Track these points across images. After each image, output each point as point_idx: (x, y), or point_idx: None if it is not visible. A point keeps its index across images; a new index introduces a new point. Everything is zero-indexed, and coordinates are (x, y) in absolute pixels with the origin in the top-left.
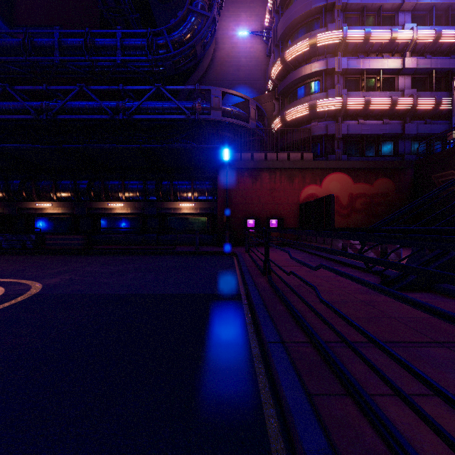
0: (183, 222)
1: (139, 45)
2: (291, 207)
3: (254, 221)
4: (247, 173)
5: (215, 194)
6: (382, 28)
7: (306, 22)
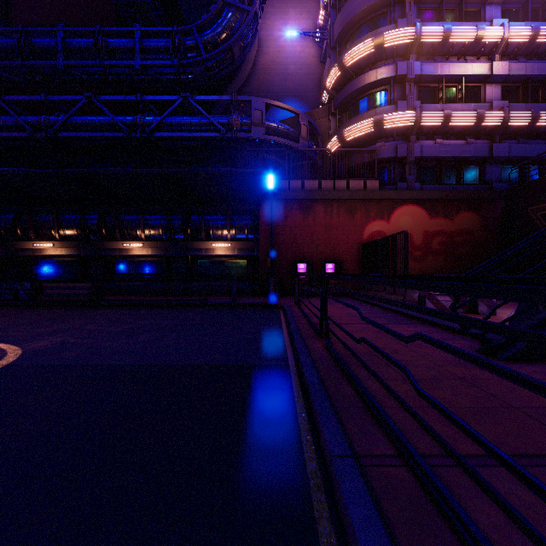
0: (216, 266)
1: (163, 46)
2: (351, 248)
3: (305, 265)
4: (296, 205)
5: (257, 231)
6: (465, 24)
7: (369, 18)
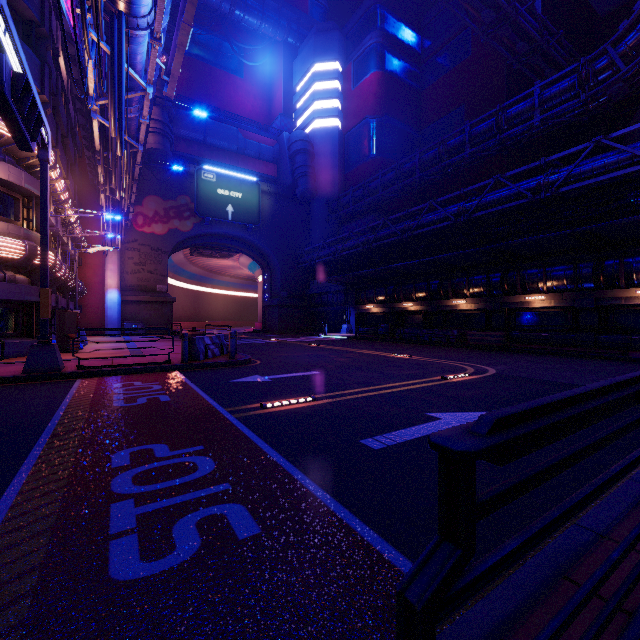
0: None
1: (566, 88)
2: None
3: None
4: None
5: None
6: None
7: None
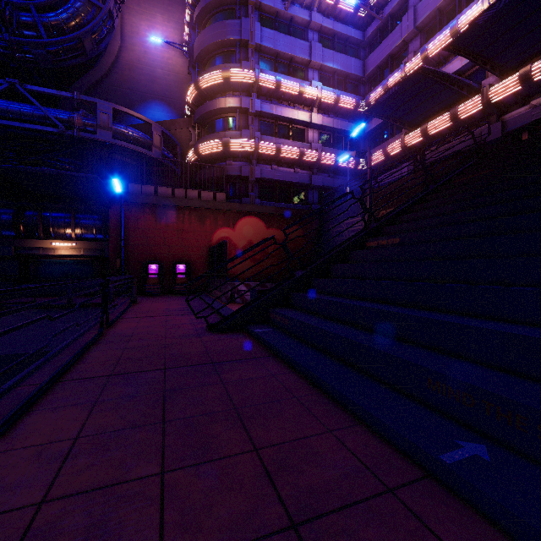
0: (59, 266)
1: None
2: (202, 251)
3: (157, 266)
4: (149, 209)
5: (107, 232)
6: (293, 79)
7: (221, 51)
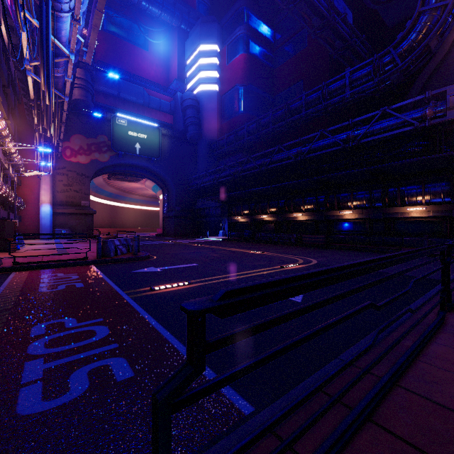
0: (411, 225)
1: (365, 73)
2: None
3: None
4: None
5: None
6: None
7: None
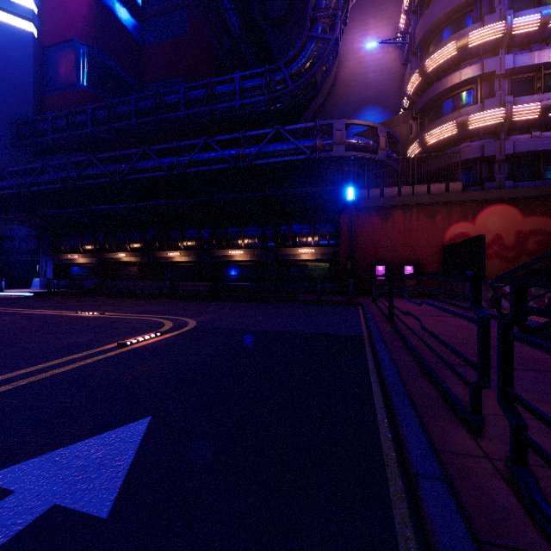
0: (302, 269)
1: (257, 85)
2: (431, 251)
3: (384, 267)
4: (375, 212)
5: (338, 238)
6: None
7: (453, 19)
